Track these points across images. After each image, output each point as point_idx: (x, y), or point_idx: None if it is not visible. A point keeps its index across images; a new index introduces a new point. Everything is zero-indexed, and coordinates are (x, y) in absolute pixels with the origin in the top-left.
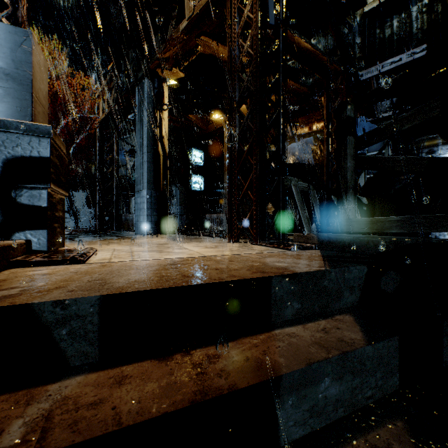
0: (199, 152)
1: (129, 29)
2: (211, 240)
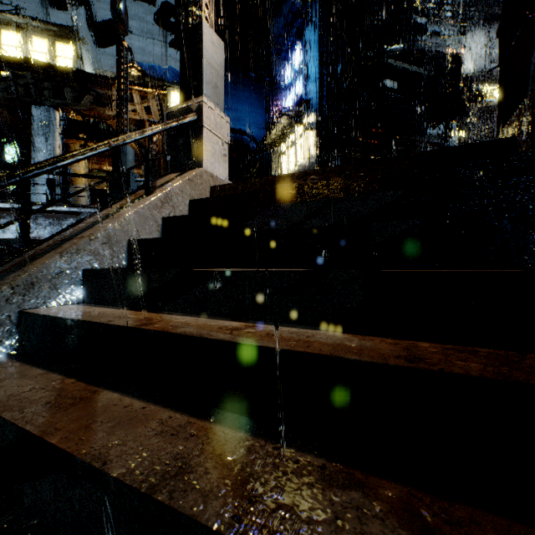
0: (10, 150)
1: (39, 66)
2: None
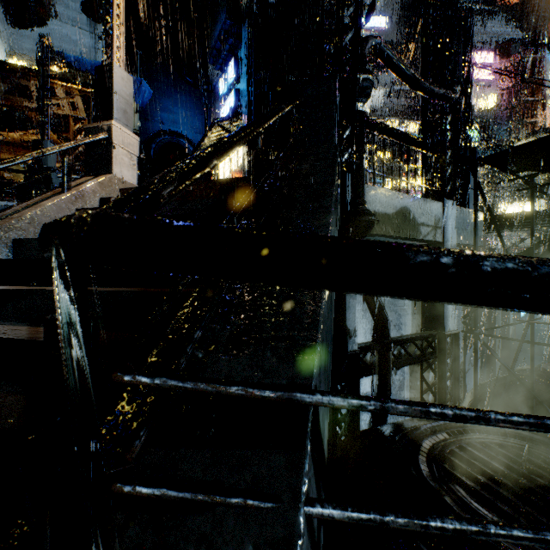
0: None
1: None
2: None
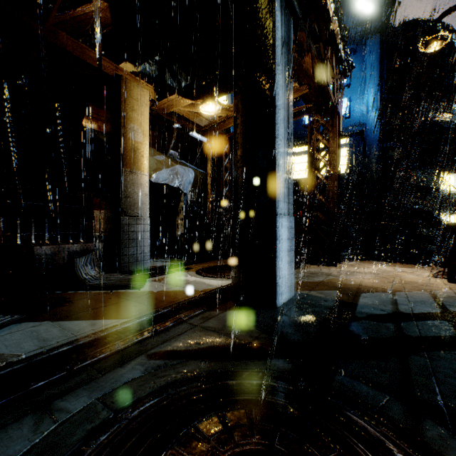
0: None
1: None
2: (327, 269)
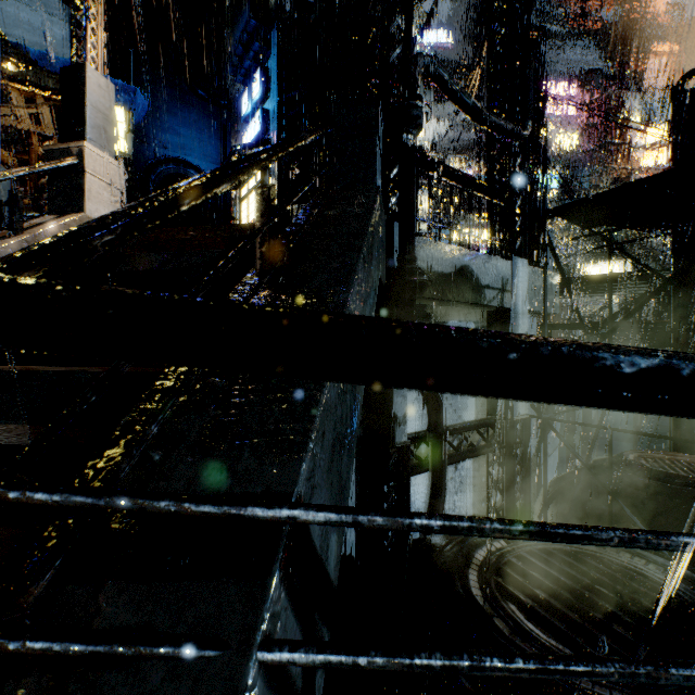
0: None
1: None
2: None
